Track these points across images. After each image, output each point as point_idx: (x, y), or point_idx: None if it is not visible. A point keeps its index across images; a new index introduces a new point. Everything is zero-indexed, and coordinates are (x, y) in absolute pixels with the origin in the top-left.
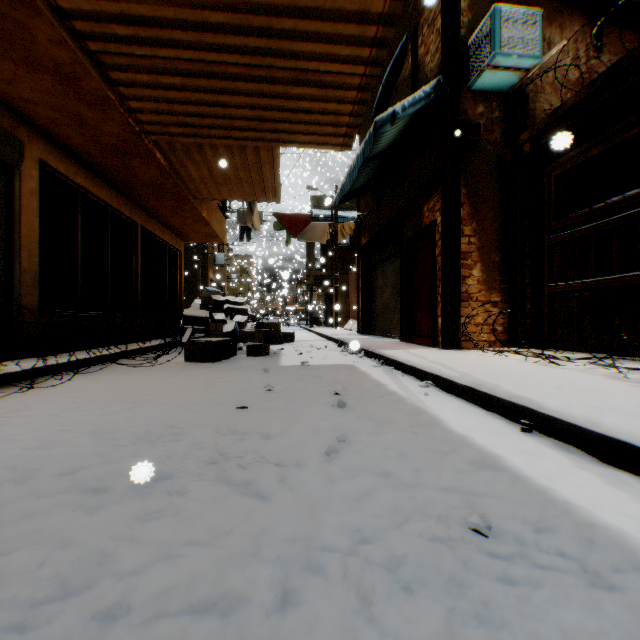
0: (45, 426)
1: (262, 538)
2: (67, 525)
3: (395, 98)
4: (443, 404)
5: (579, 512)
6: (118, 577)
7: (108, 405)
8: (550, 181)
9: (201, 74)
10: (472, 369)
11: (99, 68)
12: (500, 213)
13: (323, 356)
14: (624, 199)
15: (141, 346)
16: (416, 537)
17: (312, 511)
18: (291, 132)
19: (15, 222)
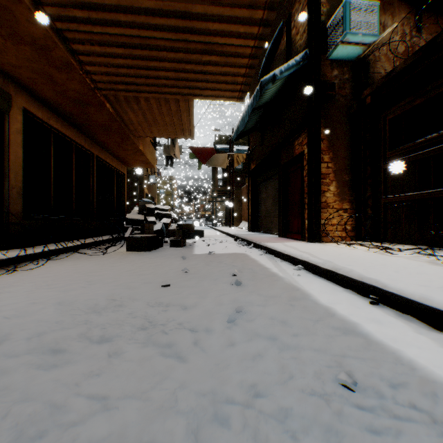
0: (22, 299)
1: (179, 392)
2: (29, 381)
3: (274, 66)
4: (311, 283)
5: (422, 370)
6: (64, 428)
7: (69, 283)
8: (385, 123)
9: (137, 46)
10: (331, 257)
11: (64, 42)
12: (349, 146)
13: (224, 247)
14: (439, 135)
15: (96, 240)
16: (299, 392)
17: (218, 369)
18: (201, 88)
19: (5, 152)
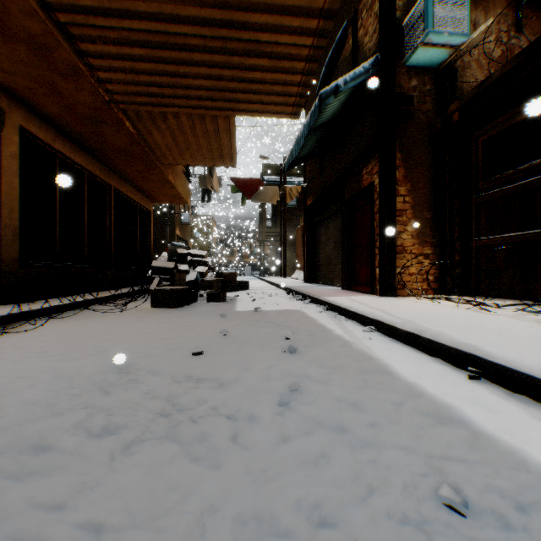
0: (6, 372)
1: (208, 519)
2: None
3: (337, 76)
4: (388, 349)
5: None
6: None
7: (72, 350)
8: (477, 146)
9: (163, 46)
10: (412, 315)
11: (70, 40)
12: (431, 175)
13: (274, 302)
14: None
15: (113, 293)
16: (384, 518)
17: (265, 479)
18: (245, 102)
19: None
